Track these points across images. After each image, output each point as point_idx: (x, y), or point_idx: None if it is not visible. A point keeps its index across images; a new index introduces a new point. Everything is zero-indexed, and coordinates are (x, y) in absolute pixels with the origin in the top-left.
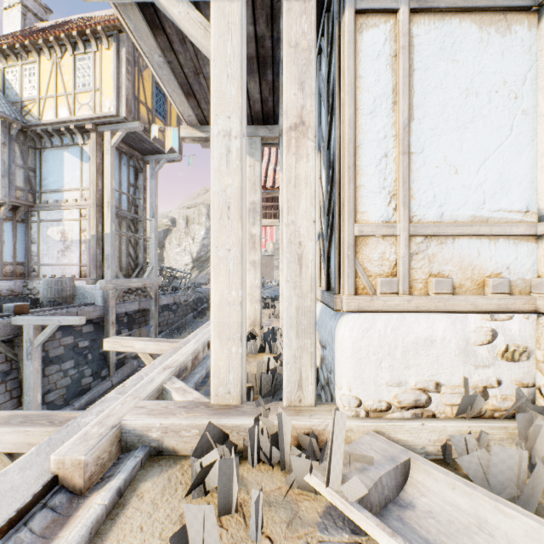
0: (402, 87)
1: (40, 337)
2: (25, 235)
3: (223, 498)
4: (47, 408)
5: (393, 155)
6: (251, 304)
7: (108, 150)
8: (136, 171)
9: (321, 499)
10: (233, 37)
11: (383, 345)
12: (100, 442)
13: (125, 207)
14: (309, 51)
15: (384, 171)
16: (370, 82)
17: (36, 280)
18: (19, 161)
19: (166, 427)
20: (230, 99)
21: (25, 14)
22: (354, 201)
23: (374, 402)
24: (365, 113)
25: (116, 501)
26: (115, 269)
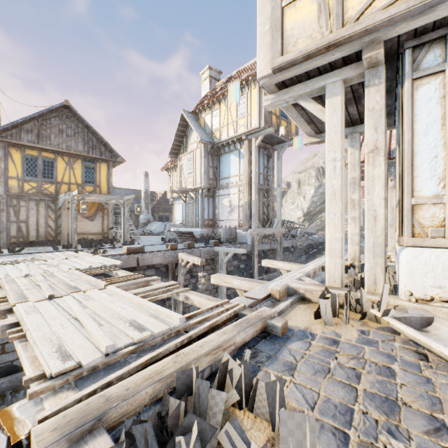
0: (447, 116)
1: (225, 258)
2: (212, 204)
3: (332, 310)
4: (227, 297)
5: (442, 156)
6: (351, 246)
7: (253, 149)
8: (267, 157)
9: (379, 324)
10: (337, 113)
11: (428, 265)
12: (283, 287)
13: (261, 182)
14: (380, 110)
15: (434, 166)
16: (423, 116)
17: (217, 228)
18: (210, 164)
19: (306, 289)
20: (335, 143)
21: (211, 80)
22: (412, 185)
23: (421, 295)
24: (420, 135)
25: (291, 305)
26: (257, 222)
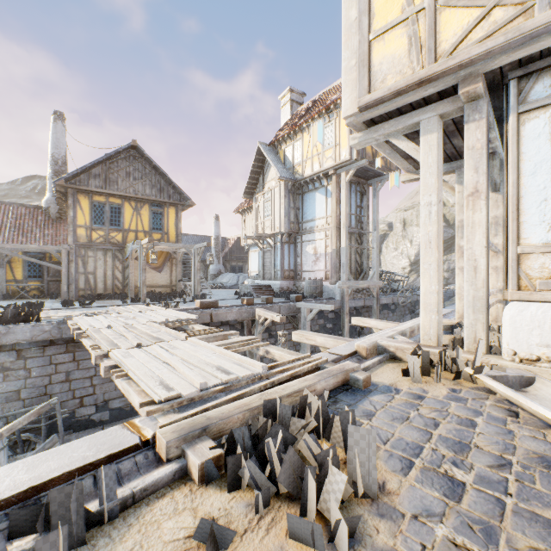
0: None
1: (309, 316)
2: (293, 252)
3: (423, 368)
4: None
5: None
6: (459, 301)
7: (343, 186)
8: (361, 194)
9: (475, 385)
10: (432, 153)
11: (533, 321)
12: (370, 344)
13: (353, 225)
14: (481, 149)
15: (543, 210)
16: (531, 154)
17: (300, 281)
18: (291, 205)
19: (396, 347)
20: (431, 186)
21: (292, 105)
22: (518, 232)
23: (526, 354)
24: (527, 175)
25: (378, 363)
26: (347, 273)
